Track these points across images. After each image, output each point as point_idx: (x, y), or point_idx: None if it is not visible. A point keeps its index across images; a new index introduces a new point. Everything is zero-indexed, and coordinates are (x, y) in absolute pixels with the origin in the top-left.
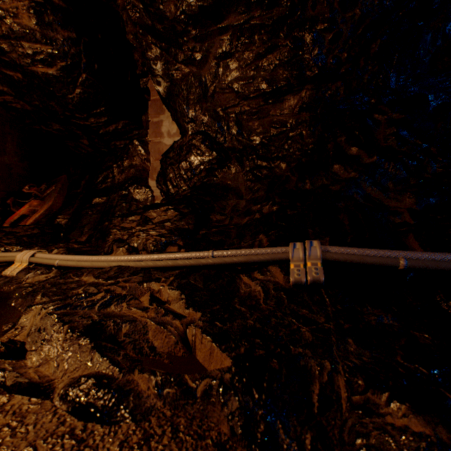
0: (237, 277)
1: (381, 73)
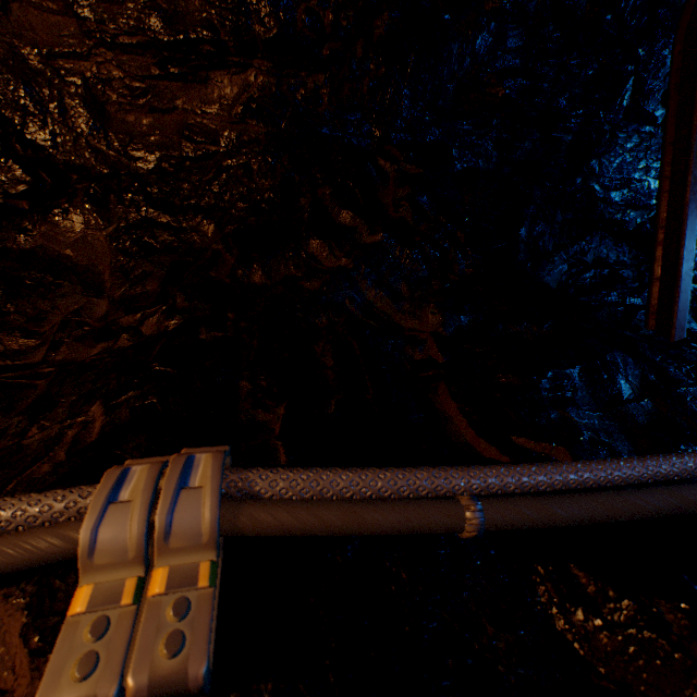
0: None
1: (390, 84)
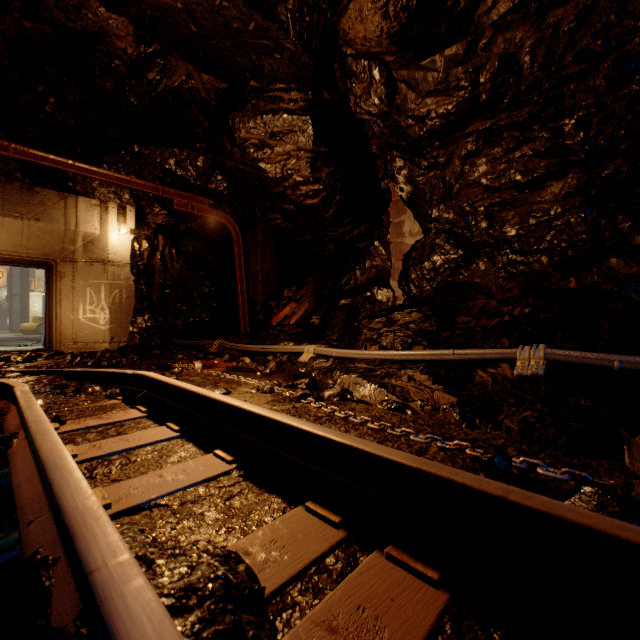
0: (473, 371)
1: None
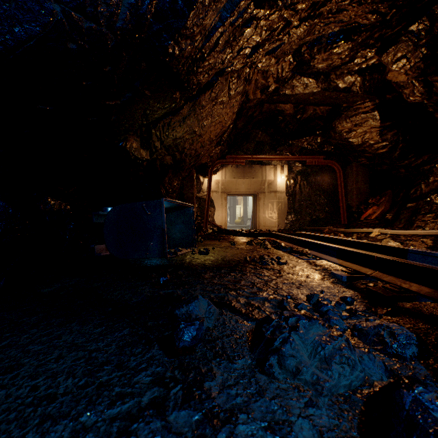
0: None
1: None
